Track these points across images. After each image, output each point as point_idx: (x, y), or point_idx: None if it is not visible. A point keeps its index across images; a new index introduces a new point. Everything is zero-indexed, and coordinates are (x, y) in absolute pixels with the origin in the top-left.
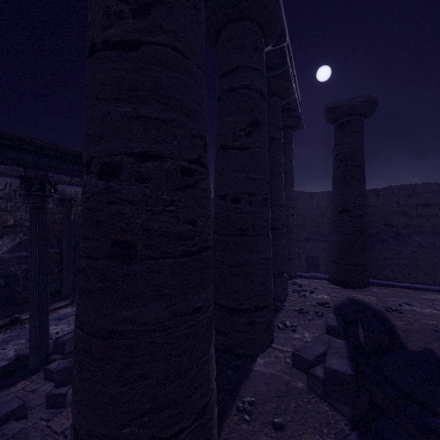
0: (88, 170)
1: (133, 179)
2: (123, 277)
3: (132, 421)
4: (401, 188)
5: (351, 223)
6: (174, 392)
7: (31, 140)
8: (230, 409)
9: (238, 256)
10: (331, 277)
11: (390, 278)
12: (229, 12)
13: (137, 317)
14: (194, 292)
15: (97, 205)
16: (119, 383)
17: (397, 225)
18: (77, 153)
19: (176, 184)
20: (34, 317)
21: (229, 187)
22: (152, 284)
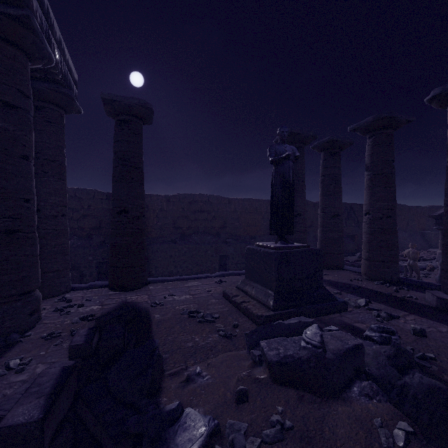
0: None
1: None
2: None
3: None
4: (185, 197)
5: (130, 224)
6: None
7: None
8: None
9: None
10: (110, 283)
11: (174, 273)
12: None
13: None
14: None
15: None
16: None
17: (183, 227)
18: None
19: None
20: None
21: None
22: None
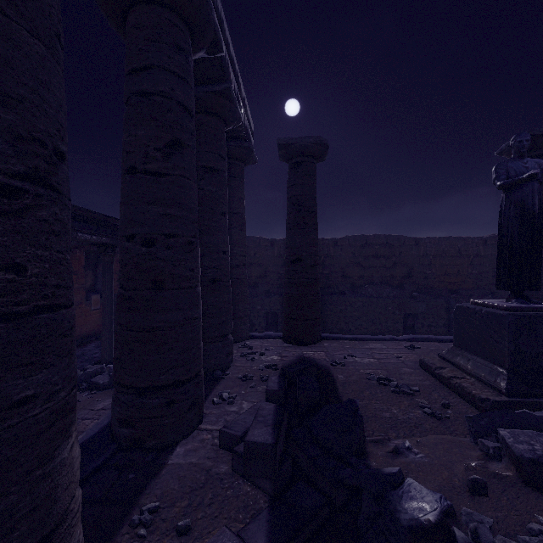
0: None
1: None
2: None
3: None
4: (356, 239)
5: (304, 273)
6: None
7: None
8: (121, 527)
9: (150, 316)
10: (284, 335)
11: (345, 331)
12: None
13: None
14: (16, 375)
15: None
16: None
17: (353, 277)
18: None
19: None
20: None
21: (139, 224)
22: None
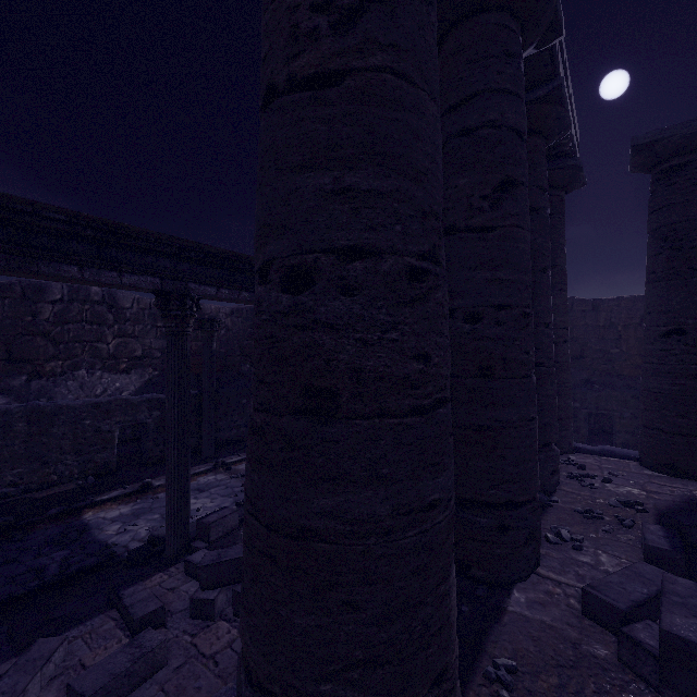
0: (263, 278)
1: (334, 290)
2: (320, 444)
3: (334, 673)
4: None
5: (689, 355)
6: (399, 639)
7: (169, 239)
8: (473, 673)
9: (476, 412)
10: (643, 455)
11: None
12: (460, 3)
13: (341, 509)
14: (428, 475)
15: (280, 332)
16: (315, 611)
17: None
18: (225, 254)
19: (399, 296)
20: (171, 486)
21: (461, 296)
22: (365, 459)
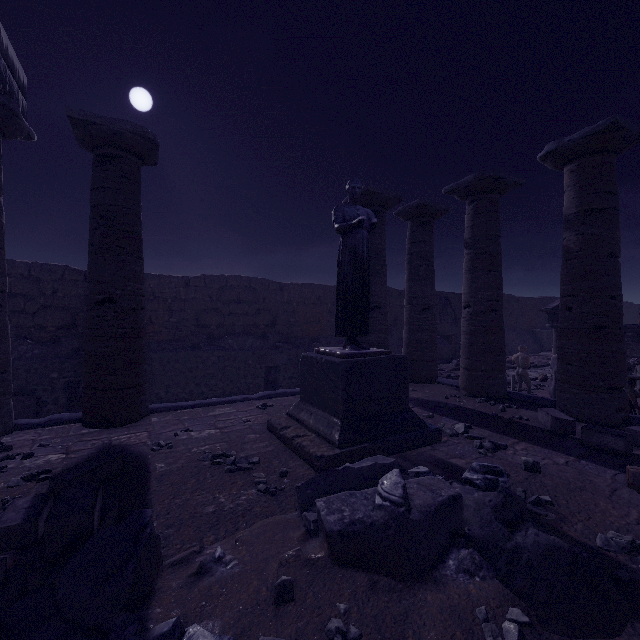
0: None
1: None
2: None
3: None
4: (215, 279)
5: (118, 321)
6: None
7: None
8: None
9: None
10: (84, 415)
11: (196, 395)
12: None
13: None
14: None
15: None
16: None
17: (211, 325)
18: None
19: None
20: None
21: None
22: None
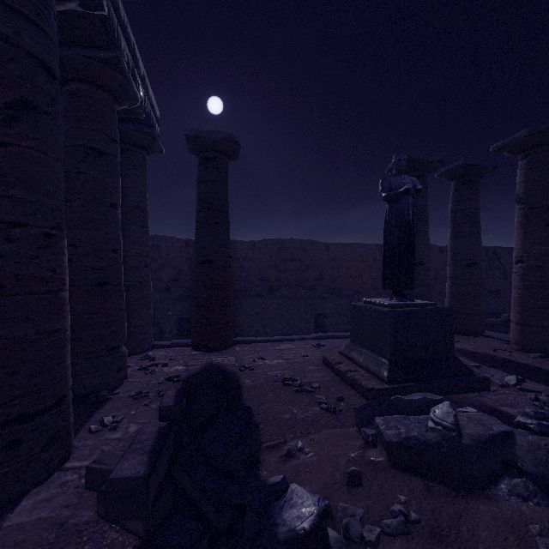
0: None
1: None
2: None
3: None
4: (274, 242)
5: (214, 275)
6: None
7: None
8: None
9: None
10: (193, 342)
11: (262, 333)
12: None
13: None
14: None
15: None
16: None
17: (271, 279)
18: None
19: None
20: None
21: None
22: None
